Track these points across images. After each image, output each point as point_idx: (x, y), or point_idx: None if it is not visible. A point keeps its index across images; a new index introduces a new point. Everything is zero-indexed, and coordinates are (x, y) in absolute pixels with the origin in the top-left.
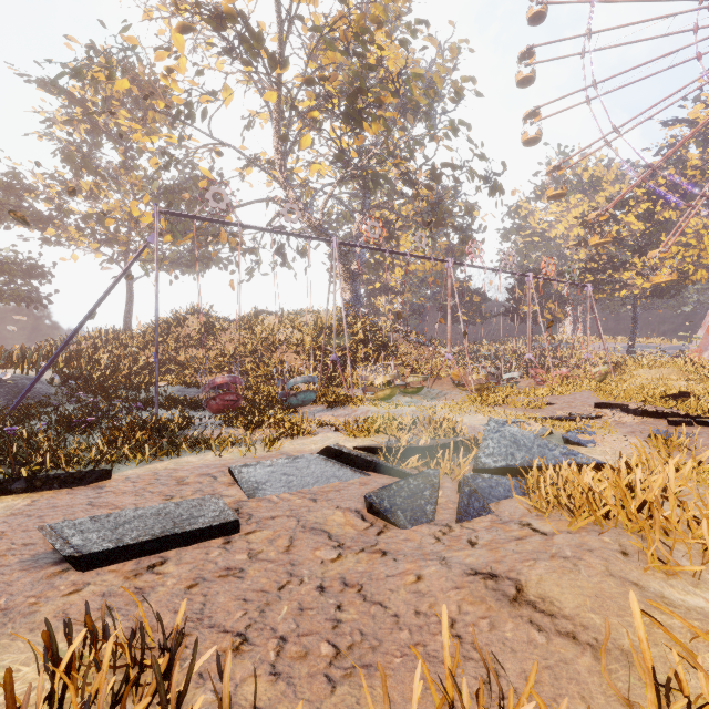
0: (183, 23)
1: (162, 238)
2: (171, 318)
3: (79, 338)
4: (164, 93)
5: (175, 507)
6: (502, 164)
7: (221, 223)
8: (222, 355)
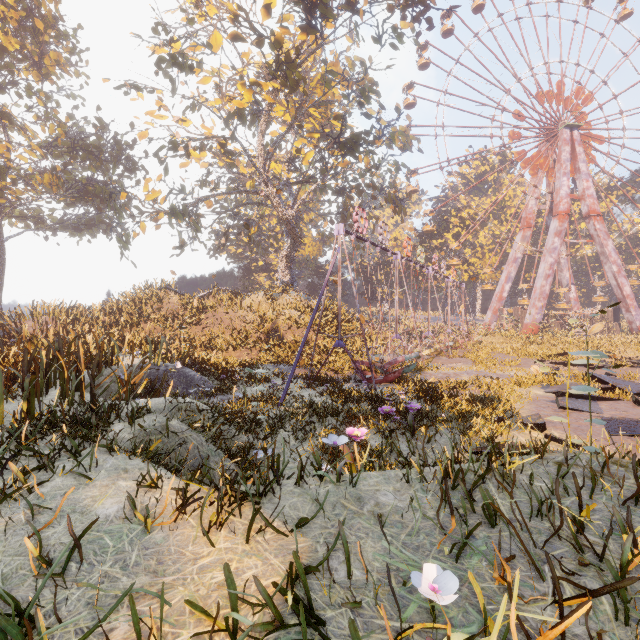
0: (236, 33)
1: (64, 198)
2: (145, 294)
3: (23, 314)
4: (68, 36)
5: (611, 421)
6: (406, 193)
7: (362, 239)
8: (237, 333)
